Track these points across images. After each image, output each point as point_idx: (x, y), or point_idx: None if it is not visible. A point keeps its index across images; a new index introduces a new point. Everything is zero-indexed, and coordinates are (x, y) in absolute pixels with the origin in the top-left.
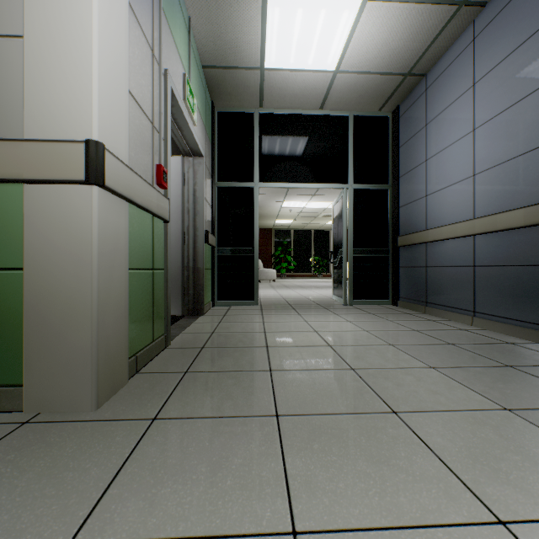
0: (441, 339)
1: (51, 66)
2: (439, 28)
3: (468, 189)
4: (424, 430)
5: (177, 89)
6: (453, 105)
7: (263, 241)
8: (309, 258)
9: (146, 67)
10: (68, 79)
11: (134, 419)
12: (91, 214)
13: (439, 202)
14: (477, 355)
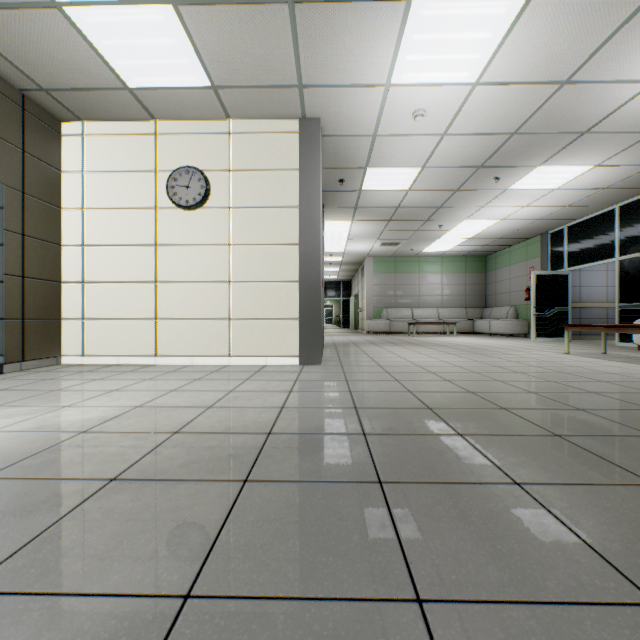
0: None
1: None
2: None
3: (604, 291)
4: None
5: None
6: None
7: None
8: None
9: None
10: None
11: None
12: None
13: (588, 292)
14: None
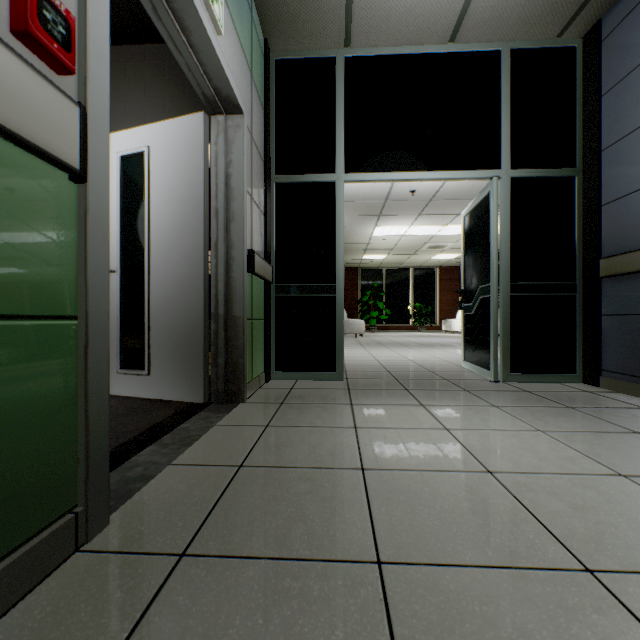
0: None
1: None
2: None
3: None
4: None
5: None
6: None
7: (346, 283)
8: (407, 306)
9: None
10: None
11: None
12: None
13: None
14: None
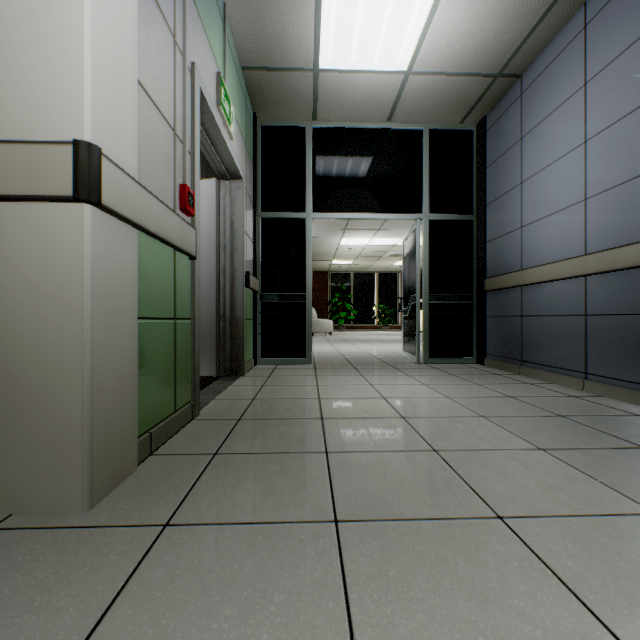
0: (547, 409)
1: (28, 41)
2: (540, 13)
3: (578, 217)
4: (547, 548)
5: (208, 91)
6: (557, 112)
7: (317, 286)
8: (372, 307)
9: (166, 57)
10: (51, 59)
11: (138, 526)
12: (81, 242)
13: (538, 235)
14: (598, 432)
